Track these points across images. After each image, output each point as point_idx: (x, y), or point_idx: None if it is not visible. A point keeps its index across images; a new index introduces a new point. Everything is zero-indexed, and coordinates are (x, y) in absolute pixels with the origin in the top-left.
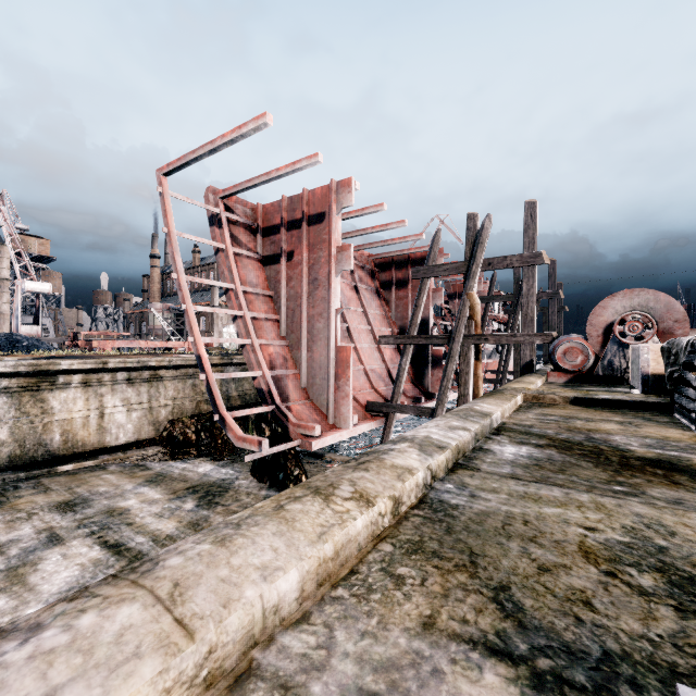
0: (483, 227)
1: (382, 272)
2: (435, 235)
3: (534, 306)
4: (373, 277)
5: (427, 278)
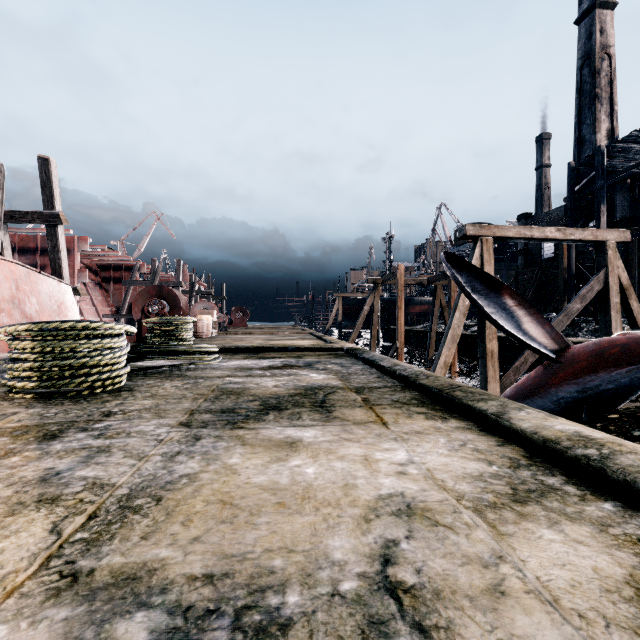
0: (158, 267)
1: (103, 271)
2: (136, 265)
3: None
4: (96, 275)
5: (131, 286)
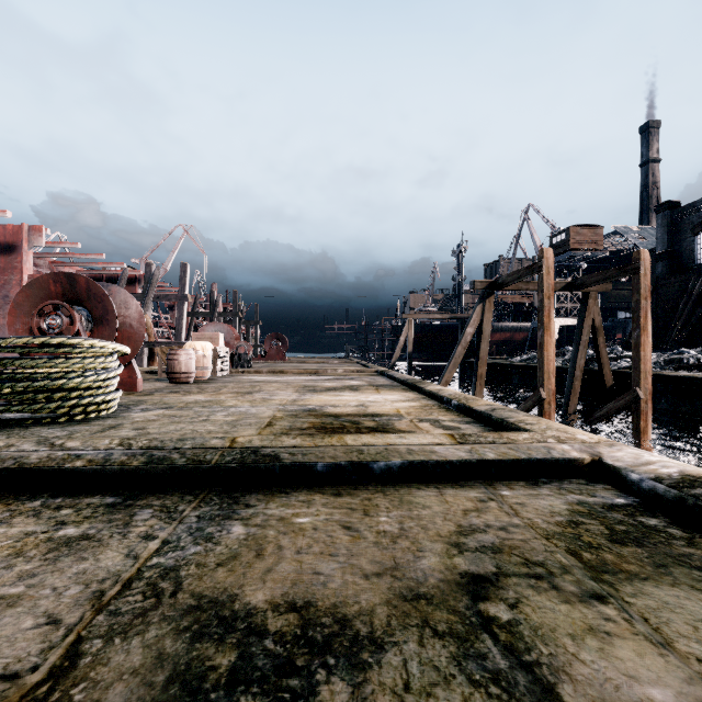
0: (154, 274)
1: None
2: (123, 272)
3: (183, 326)
4: None
5: None
